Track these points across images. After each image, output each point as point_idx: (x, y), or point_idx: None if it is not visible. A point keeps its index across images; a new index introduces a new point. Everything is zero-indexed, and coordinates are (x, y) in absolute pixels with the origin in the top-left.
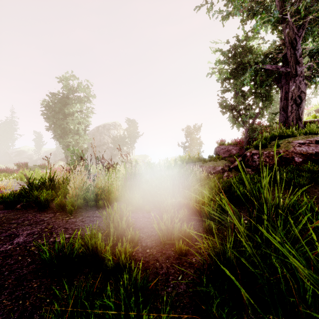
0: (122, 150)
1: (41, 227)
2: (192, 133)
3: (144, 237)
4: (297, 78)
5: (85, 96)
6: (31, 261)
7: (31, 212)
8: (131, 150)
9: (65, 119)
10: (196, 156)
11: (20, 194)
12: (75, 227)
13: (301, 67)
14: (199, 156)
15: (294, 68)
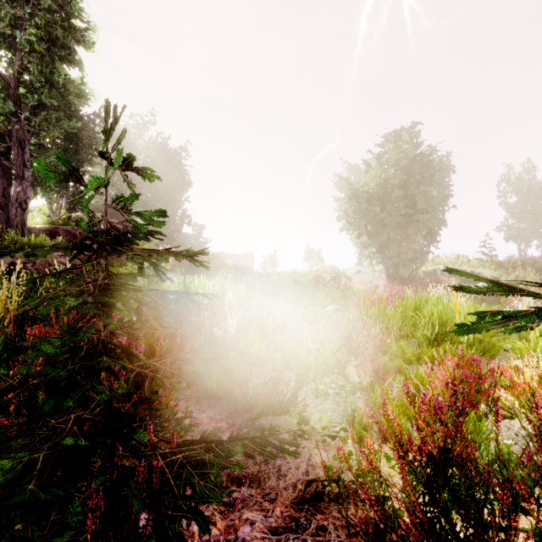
0: None
1: None
2: None
3: None
4: (24, 182)
5: None
6: None
7: None
8: None
9: None
10: None
11: None
12: None
13: (29, 172)
14: None
15: (22, 170)
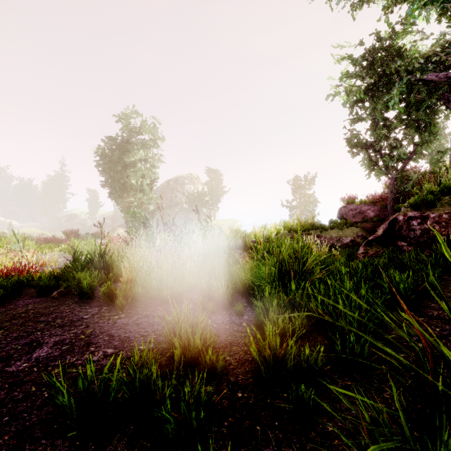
0: (201, 213)
1: (76, 331)
2: (302, 187)
3: (233, 363)
4: None
5: (151, 140)
6: (48, 397)
7: (69, 304)
8: (213, 213)
9: (125, 171)
10: (309, 221)
11: (62, 274)
12: (124, 334)
13: None
14: (314, 221)
15: None
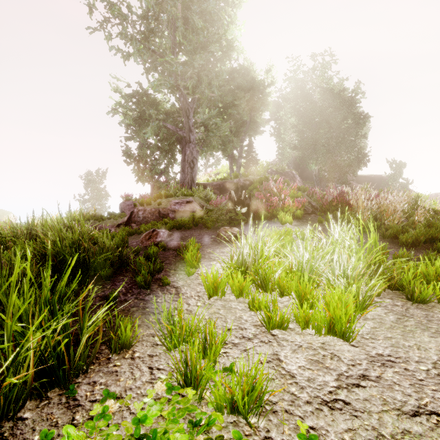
0: None
1: None
2: (94, 182)
3: None
4: (191, 144)
5: None
6: None
7: None
8: None
9: None
10: (91, 212)
11: None
12: None
13: (194, 136)
14: (95, 213)
15: (188, 135)
